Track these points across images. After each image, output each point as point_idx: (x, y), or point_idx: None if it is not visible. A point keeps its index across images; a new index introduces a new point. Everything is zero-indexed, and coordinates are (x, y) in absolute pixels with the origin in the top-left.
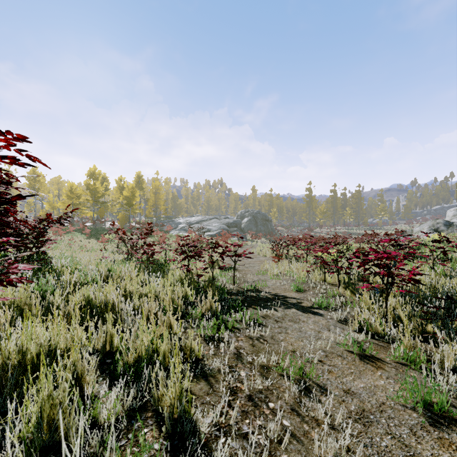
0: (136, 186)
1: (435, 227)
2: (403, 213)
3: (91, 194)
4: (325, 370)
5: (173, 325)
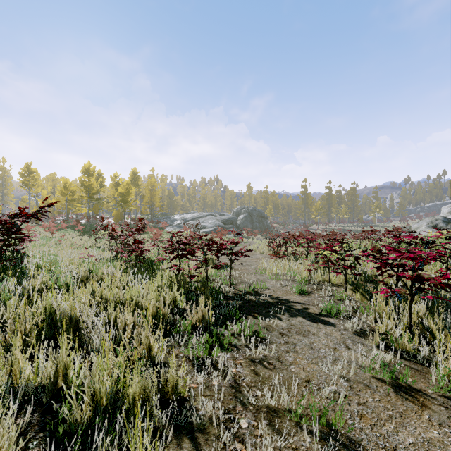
0: (131, 183)
1: (434, 224)
2: (397, 210)
3: (86, 191)
4: (355, 412)
5: (153, 346)
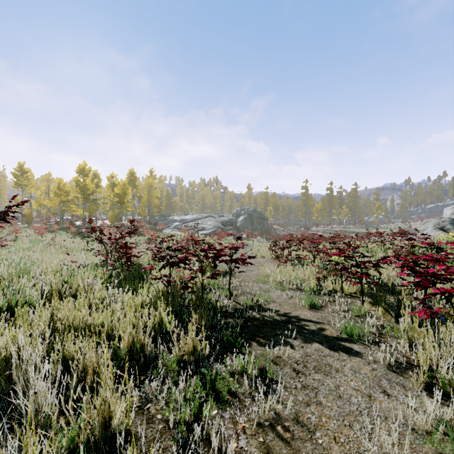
0: (128, 184)
1: (441, 225)
2: (399, 212)
3: (81, 191)
4: None
5: (115, 410)
